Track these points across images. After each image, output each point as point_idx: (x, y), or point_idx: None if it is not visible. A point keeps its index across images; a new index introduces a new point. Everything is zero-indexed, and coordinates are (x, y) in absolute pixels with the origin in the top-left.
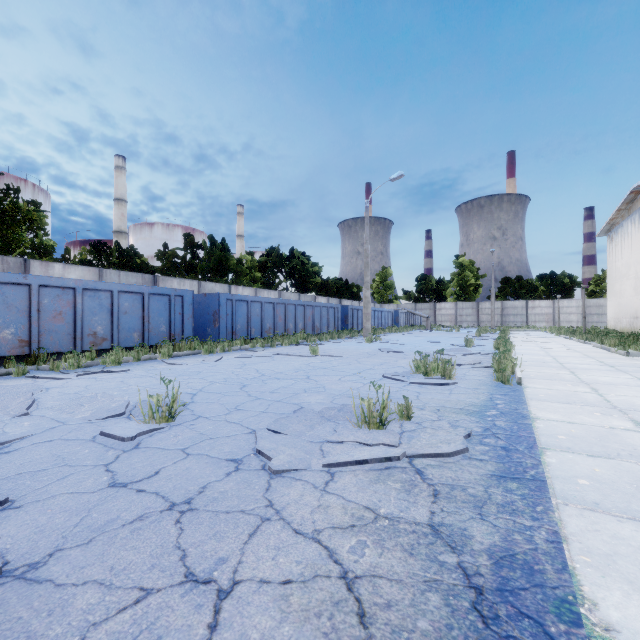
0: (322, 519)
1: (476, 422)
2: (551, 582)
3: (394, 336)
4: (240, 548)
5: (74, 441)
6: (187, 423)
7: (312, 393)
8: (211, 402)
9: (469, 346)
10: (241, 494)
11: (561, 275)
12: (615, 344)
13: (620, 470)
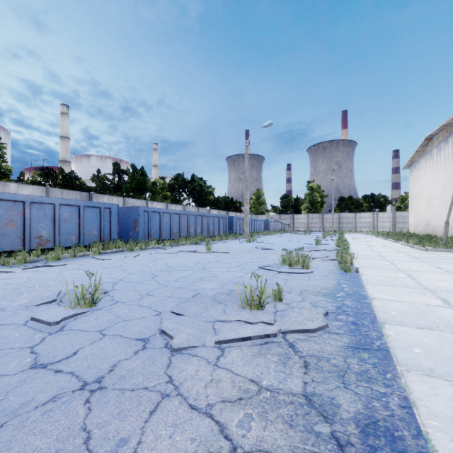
0: (214, 393)
1: (330, 302)
2: (411, 449)
3: (266, 238)
4: (141, 427)
5: (8, 326)
6: (106, 307)
7: (207, 281)
8: (128, 289)
9: (318, 244)
10: (146, 371)
11: (378, 196)
12: (416, 243)
13: (442, 339)
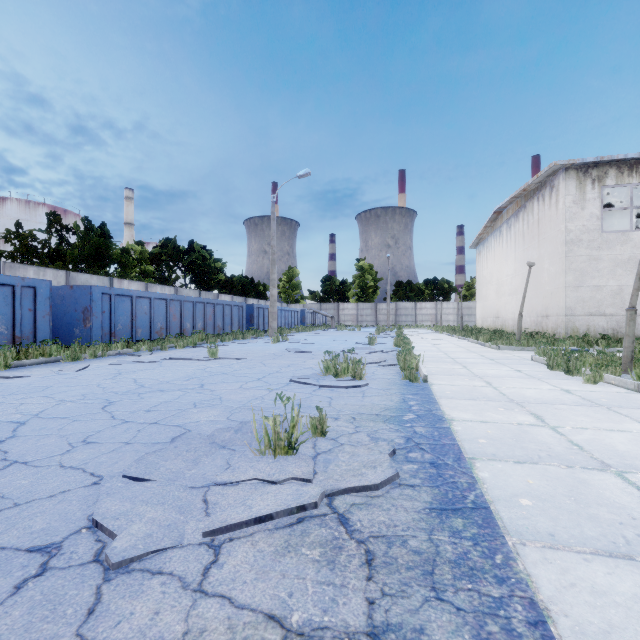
0: None
1: (396, 431)
2: None
3: (301, 335)
4: None
5: None
6: None
7: (204, 408)
8: (46, 434)
9: (372, 344)
10: None
11: (442, 281)
12: (487, 340)
13: (550, 478)
